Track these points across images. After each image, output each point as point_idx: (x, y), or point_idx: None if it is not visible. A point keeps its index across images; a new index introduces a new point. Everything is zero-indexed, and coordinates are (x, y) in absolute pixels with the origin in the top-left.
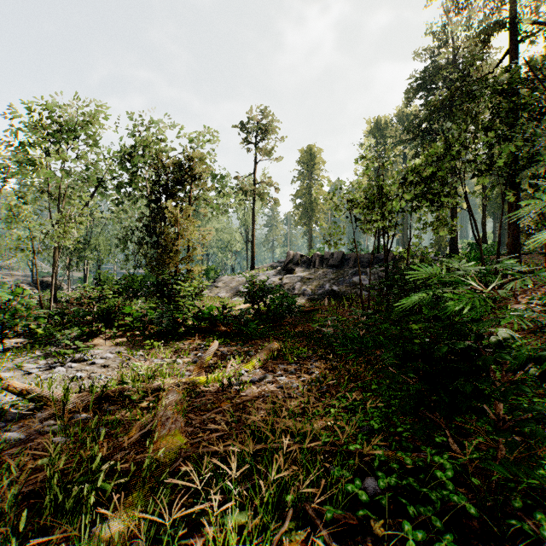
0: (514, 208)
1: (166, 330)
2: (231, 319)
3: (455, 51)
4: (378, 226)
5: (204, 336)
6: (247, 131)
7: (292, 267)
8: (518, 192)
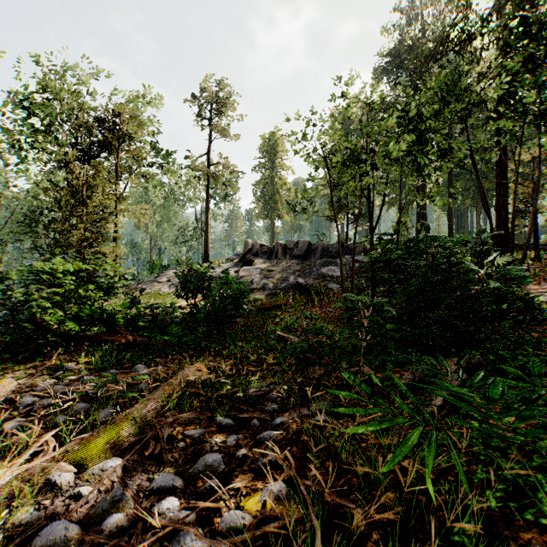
0: (503, 186)
1: (18, 343)
2: (157, 321)
3: (423, 32)
4: (365, 183)
5: (87, 351)
6: (201, 105)
7: (250, 258)
8: (506, 168)
